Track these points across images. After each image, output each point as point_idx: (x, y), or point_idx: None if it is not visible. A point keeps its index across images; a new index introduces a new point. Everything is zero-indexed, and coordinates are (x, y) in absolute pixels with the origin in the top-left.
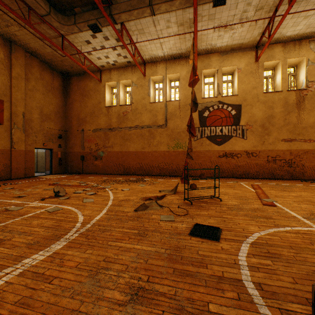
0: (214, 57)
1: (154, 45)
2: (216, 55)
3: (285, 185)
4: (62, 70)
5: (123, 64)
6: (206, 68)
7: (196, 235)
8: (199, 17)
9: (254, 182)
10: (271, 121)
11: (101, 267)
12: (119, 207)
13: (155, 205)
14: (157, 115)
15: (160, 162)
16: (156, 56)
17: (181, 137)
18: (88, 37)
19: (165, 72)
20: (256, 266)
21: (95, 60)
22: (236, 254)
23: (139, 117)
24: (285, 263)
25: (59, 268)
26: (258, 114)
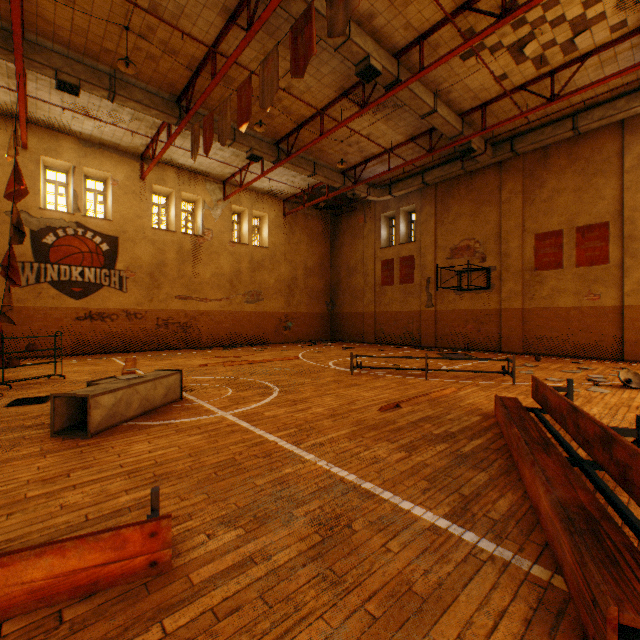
0: (68, 142)
1: None
2: (73, 140)
3: (172, 355)
4: None
5: None
6: (52, 155)
7: (17, 405)
8: (32, 76)
9: (134, 356)
10: (164, 270)
11: None
12: None
13: None
14: None
15: None
16: None
17: None
18: None
19: None
20: None
21: None
22: None
23: None
24: None
25: None
26: (146, 257)
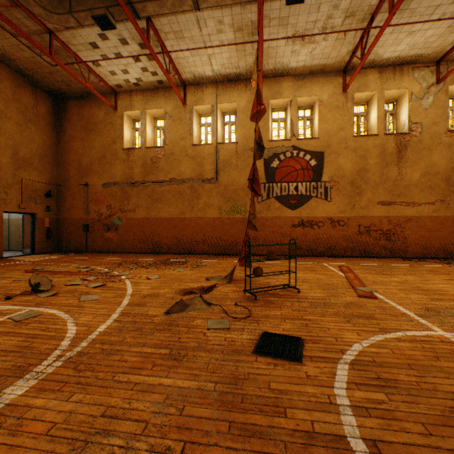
0: (286, 82)
1: (199, 58)
2: (289, 79)
3: (384, 266)
4: (51, 89)
5: (152, 85)
6: (276, 97)
7: (265, 353)
8: (266, 21)
9: (342, 263)
10: (364, 177)
11: (96, 430)
12: (141, 308)
13: (200, 303)
14: (203, 164)
15: (208, 234)
16: (202, 75)
17: (239, 197)
18: (94, 37)
19: (215, 99)
20: (364, 405)
21: (106, 76)
22: (330, 385)
23: (176, 166)
24: (407, 397)
25: (11, 441)
26: (347, 166)
